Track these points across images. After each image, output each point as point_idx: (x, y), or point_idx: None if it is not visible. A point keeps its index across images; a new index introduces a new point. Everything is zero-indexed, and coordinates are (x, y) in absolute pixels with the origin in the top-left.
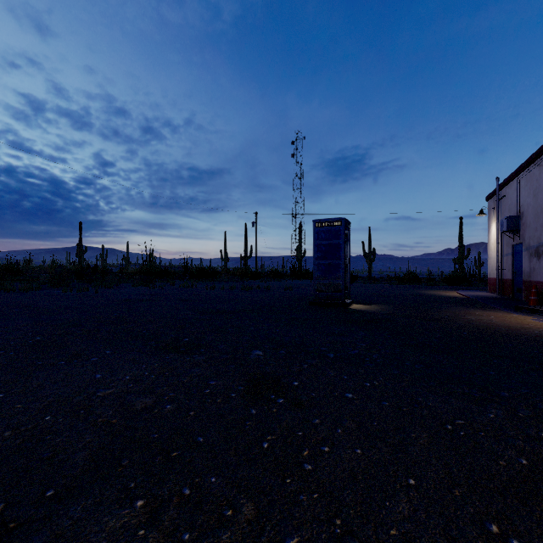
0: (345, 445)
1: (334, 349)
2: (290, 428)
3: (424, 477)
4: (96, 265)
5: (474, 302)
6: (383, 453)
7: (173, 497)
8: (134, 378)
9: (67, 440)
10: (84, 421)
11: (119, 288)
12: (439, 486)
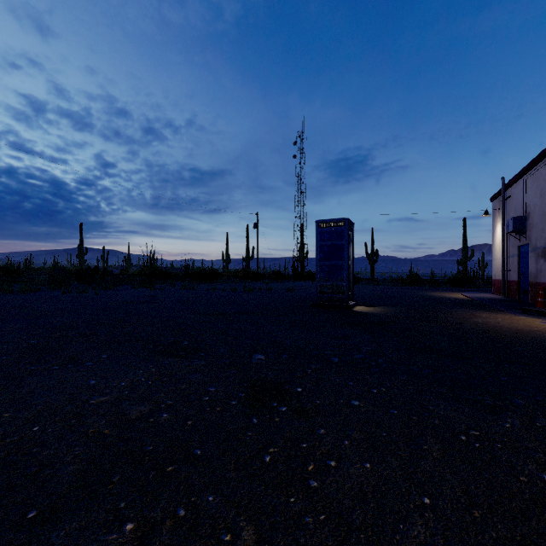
0: (353, 458)
1: (338, 353)
2: (294, 440)
3: (440, 495)
4: (96, 266)
5: (480, 304)
6: (393, 467)
7: (166, 519)
8: (130, 385)
9: (55, 453)
10: (74, 431)
11: (119, 290)
12: (457, 506)
